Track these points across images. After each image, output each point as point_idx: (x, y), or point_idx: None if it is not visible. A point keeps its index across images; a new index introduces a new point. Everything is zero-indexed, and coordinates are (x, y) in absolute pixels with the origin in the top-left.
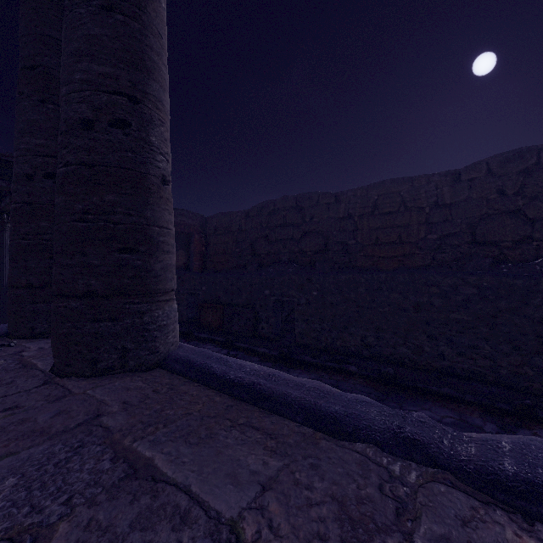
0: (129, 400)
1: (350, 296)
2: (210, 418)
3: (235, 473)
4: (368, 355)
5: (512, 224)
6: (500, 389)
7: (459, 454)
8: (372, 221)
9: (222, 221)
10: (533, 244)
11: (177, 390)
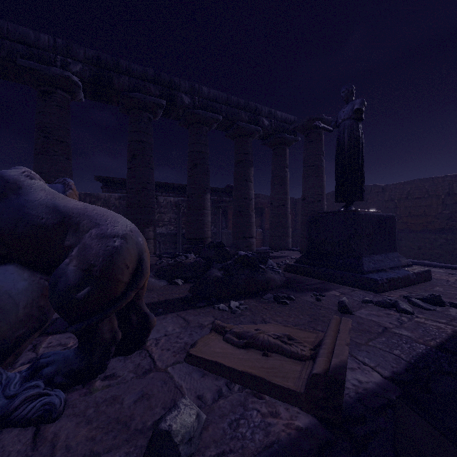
0: None
1: None
2: None
3: None
4: None
5: None
6: None
7: None
8: (406, 202)
9: None
10: None
11: None
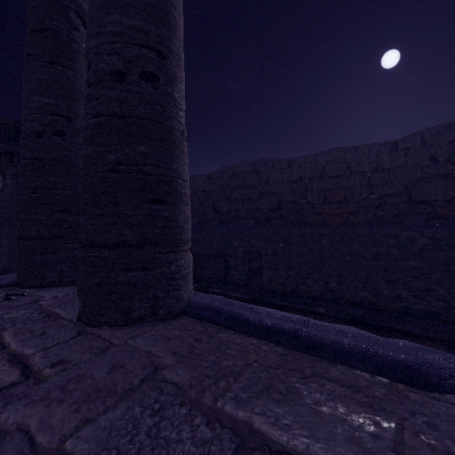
0: (177, 351)
1: (314, 247)
2: (275, 369)
3: (354, 437)
4: (331, 297)
5: (442, 186)
6: (454, 326)
7: None
8: (321, 183)
9: None
10: None
11: (218, 338)
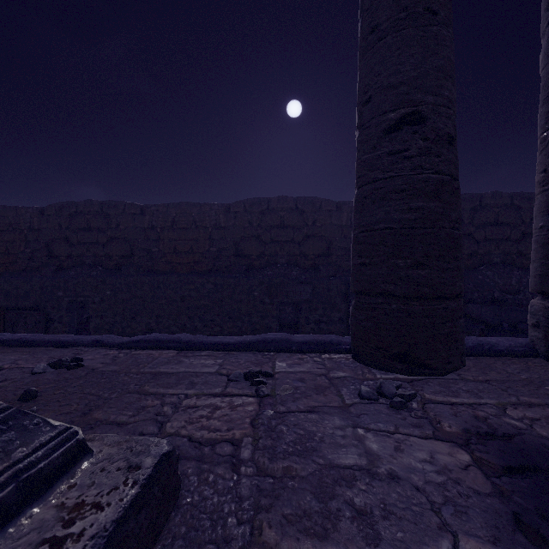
0: None
1: (138, 293)
2: None
3: (2, 360)
4: None
5: (255, 244)
6: None
7: (115, 341)
8: (172, 233)
9: (5, 215)
10: (265, 258)
11: None
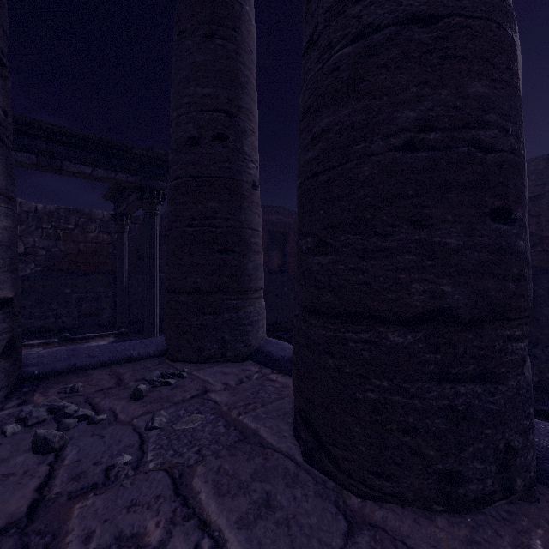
0: None
1: None
2: None
3: None
4: None
5: None
6: None
7: None
8: None
9: None
10: None
11: None
